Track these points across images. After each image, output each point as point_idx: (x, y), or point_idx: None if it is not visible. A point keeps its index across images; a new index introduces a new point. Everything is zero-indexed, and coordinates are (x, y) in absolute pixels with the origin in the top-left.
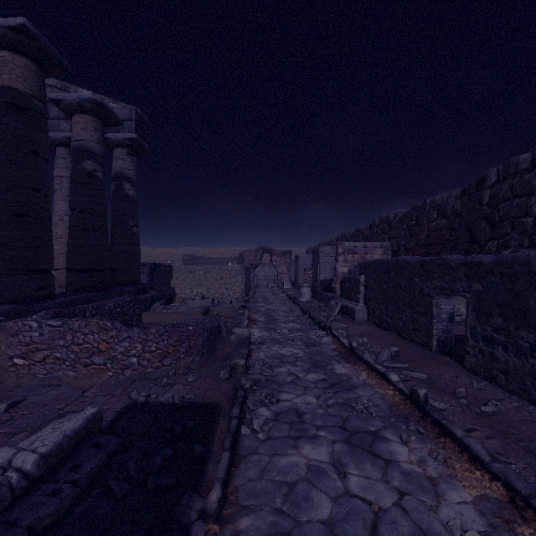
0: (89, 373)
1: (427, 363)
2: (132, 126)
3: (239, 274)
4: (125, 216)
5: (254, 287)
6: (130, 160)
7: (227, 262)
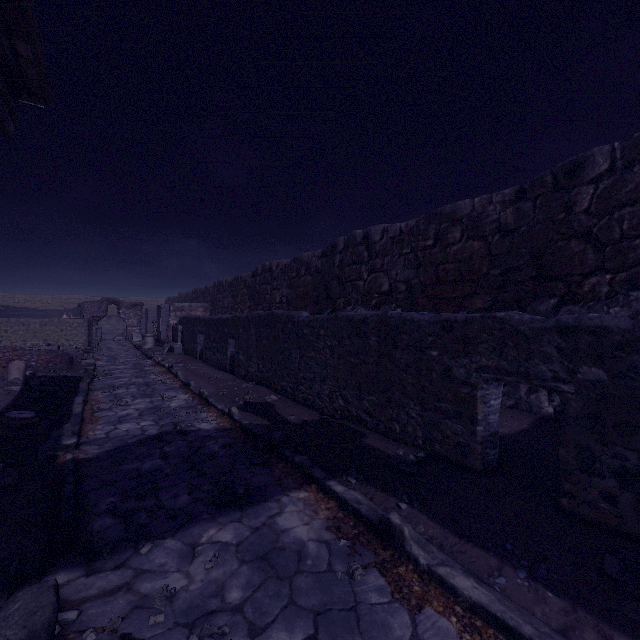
0: (6, 371)
1: (190, 362)
2: None
3: (82, 326)
4: None
5: (97, 341)
6: None
7: (61, 314)
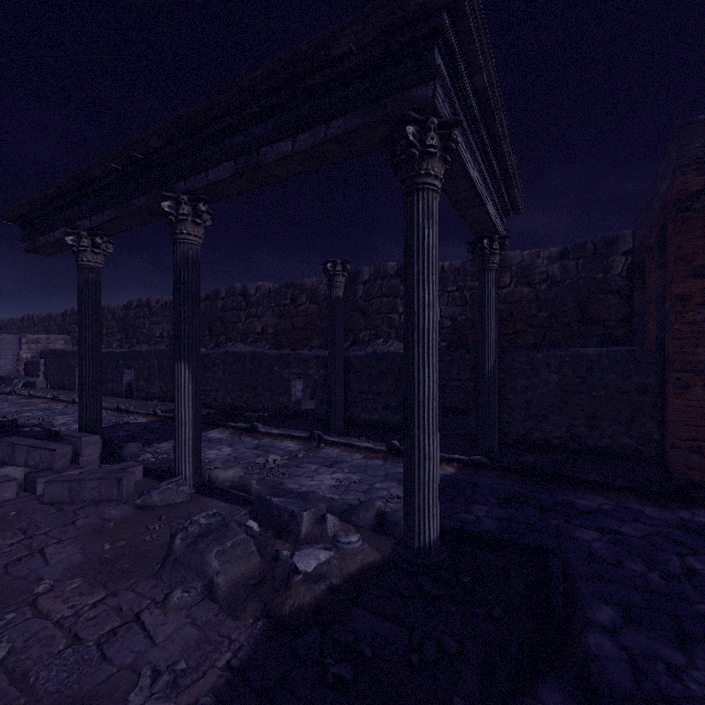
0: None
1: (70, 394)
2: None
3: None
4: None
5: None
6: None
7: None
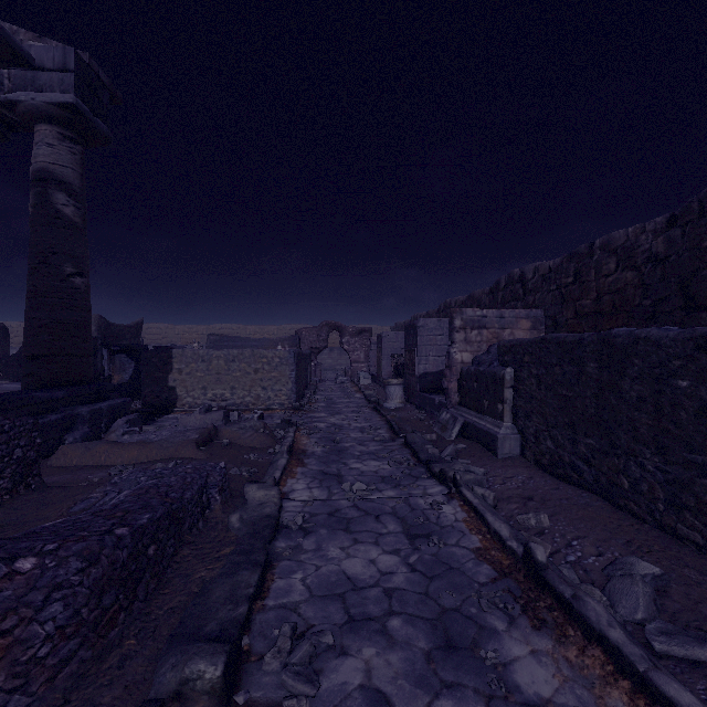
0: None
1: None
2: (68, 82)
3: (286, 363)
4: (54, 254)
5: (315, 383)
6: (66, 148)
7: (275, 345)
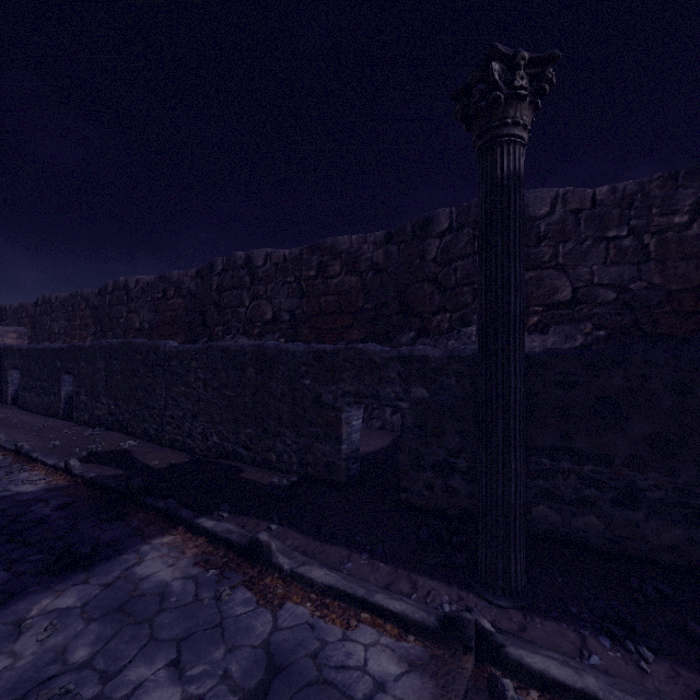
0: None
1: None
2: None
3: None
4: None
5: None
6: None
7: None
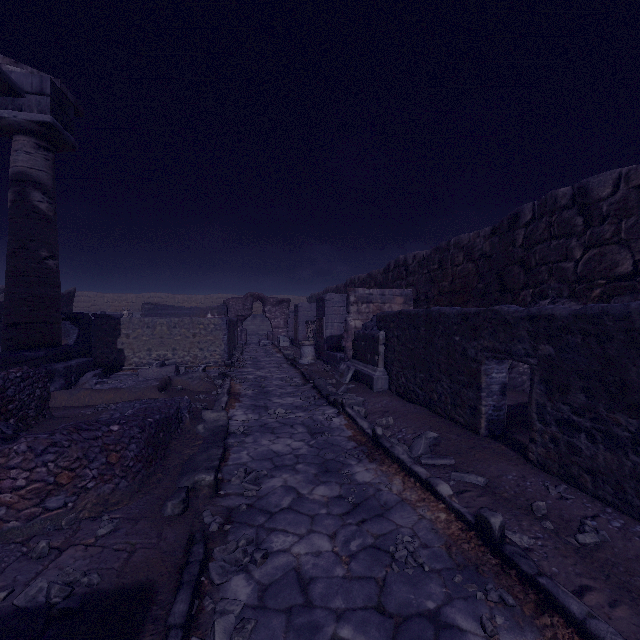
0: None
1: (479, 455)
2: (45, 104)
3: (220, 329)
4: (32, 241)
5: (241, 345)
6: (41, 156)
7: (205, 313)
